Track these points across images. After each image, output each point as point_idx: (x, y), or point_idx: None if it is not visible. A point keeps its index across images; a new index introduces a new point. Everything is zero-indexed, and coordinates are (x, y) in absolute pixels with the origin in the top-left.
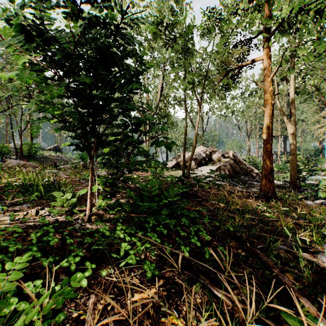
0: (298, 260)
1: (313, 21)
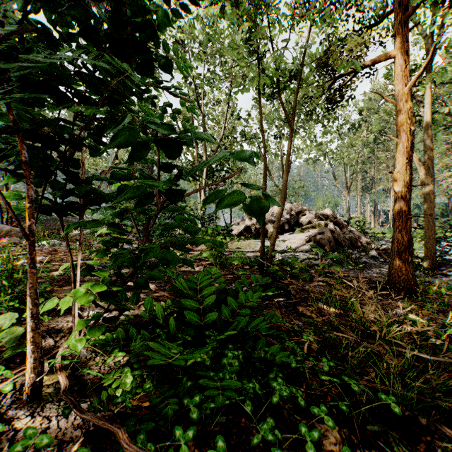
0: None
1: None
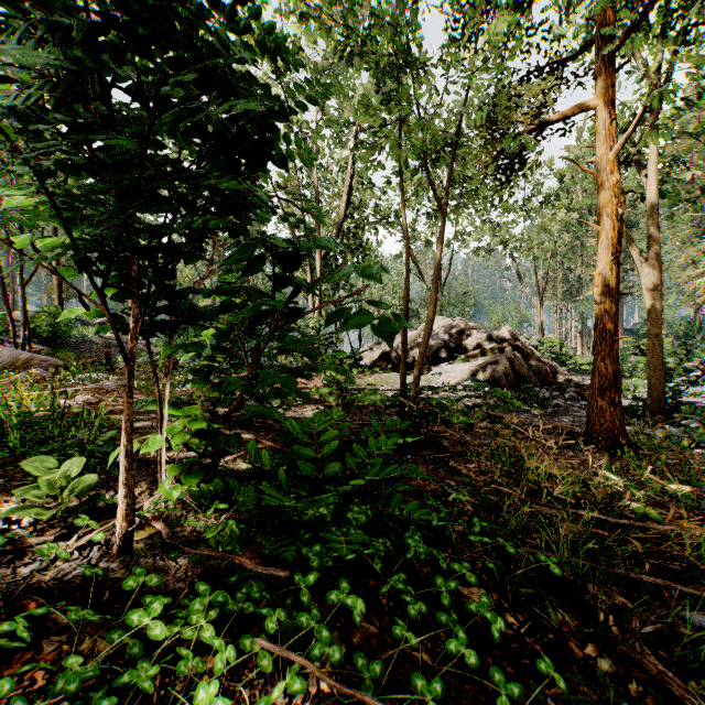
0: None
1: None
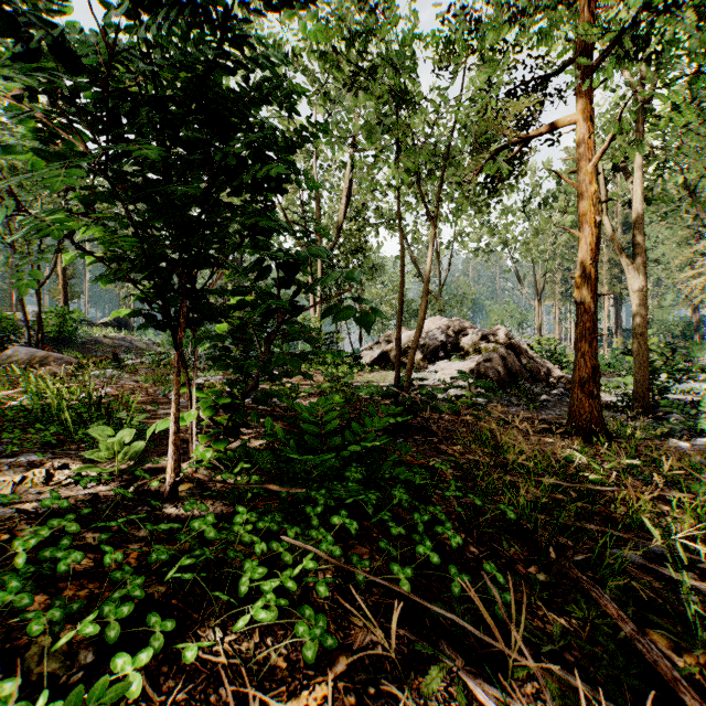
0: (673, 592)
1: (689, 36)
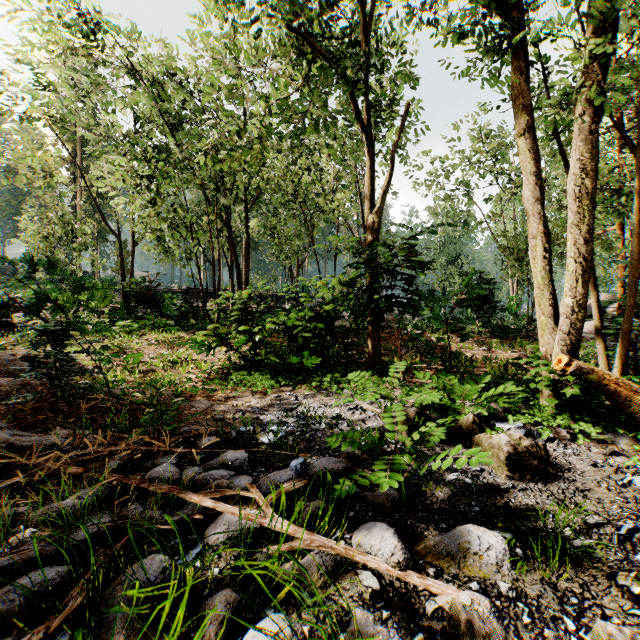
0: None
1: None
